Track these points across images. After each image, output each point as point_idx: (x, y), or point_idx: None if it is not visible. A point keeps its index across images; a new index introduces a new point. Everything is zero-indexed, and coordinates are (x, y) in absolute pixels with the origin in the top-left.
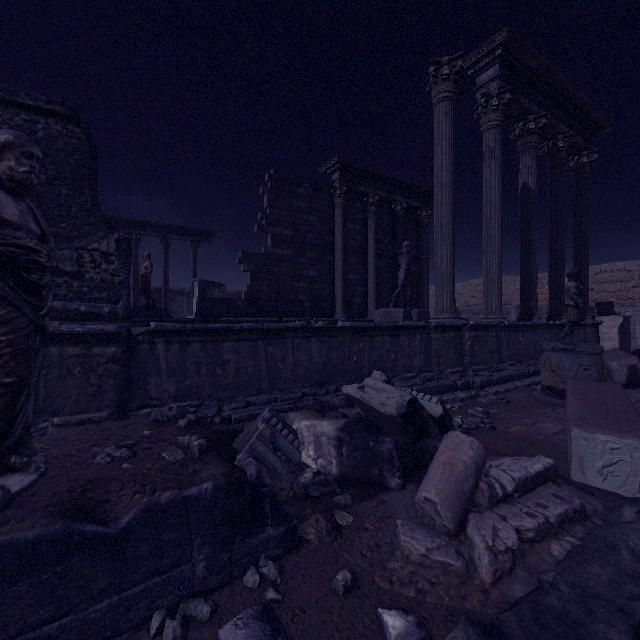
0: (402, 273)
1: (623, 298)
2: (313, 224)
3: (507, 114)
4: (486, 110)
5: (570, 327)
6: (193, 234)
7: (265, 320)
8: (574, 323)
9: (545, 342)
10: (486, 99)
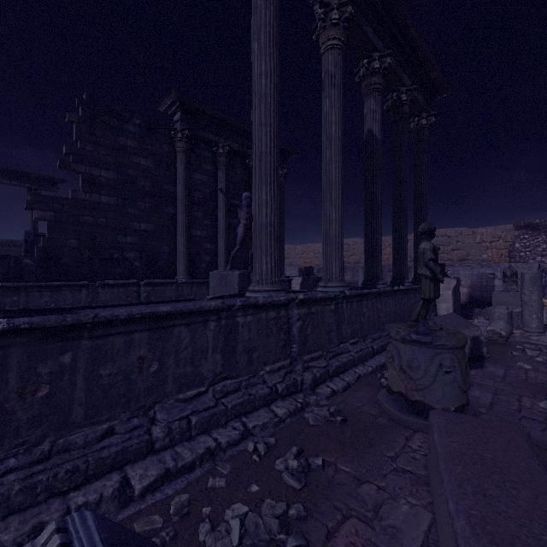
0: (241, 229)
1: (445, 259)
2: (146, 169)
3: (349, 36)
4: (325, 24)
5: (424, 306)
6: (31, 180)
7: (67, 284)
8: (430, 301)
9: (392, 325)
10: (325, 10)
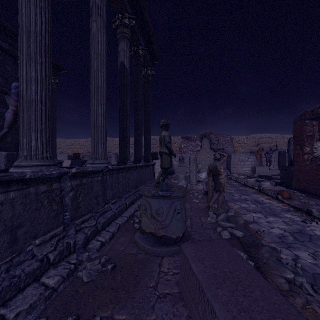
0: (9, 114)
1: (154, 151)
2: None
3: None
4: None
5: (164, 173)
6: None
7: None
8: (167, 169)
9: (144, 187)
10: None
